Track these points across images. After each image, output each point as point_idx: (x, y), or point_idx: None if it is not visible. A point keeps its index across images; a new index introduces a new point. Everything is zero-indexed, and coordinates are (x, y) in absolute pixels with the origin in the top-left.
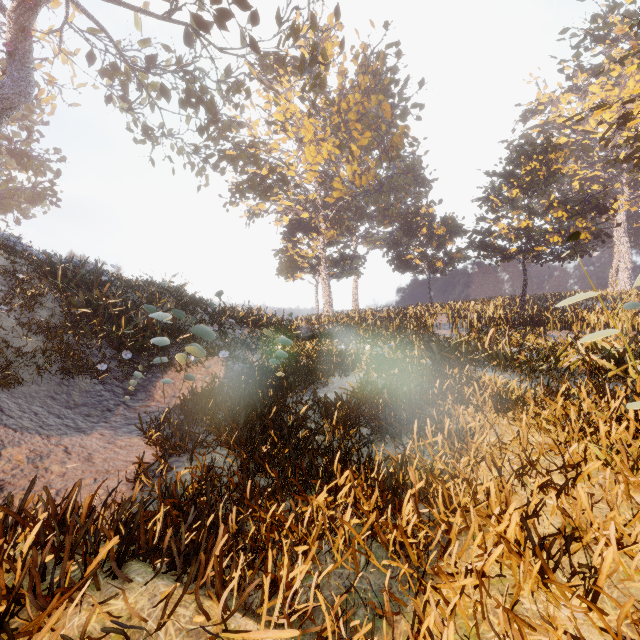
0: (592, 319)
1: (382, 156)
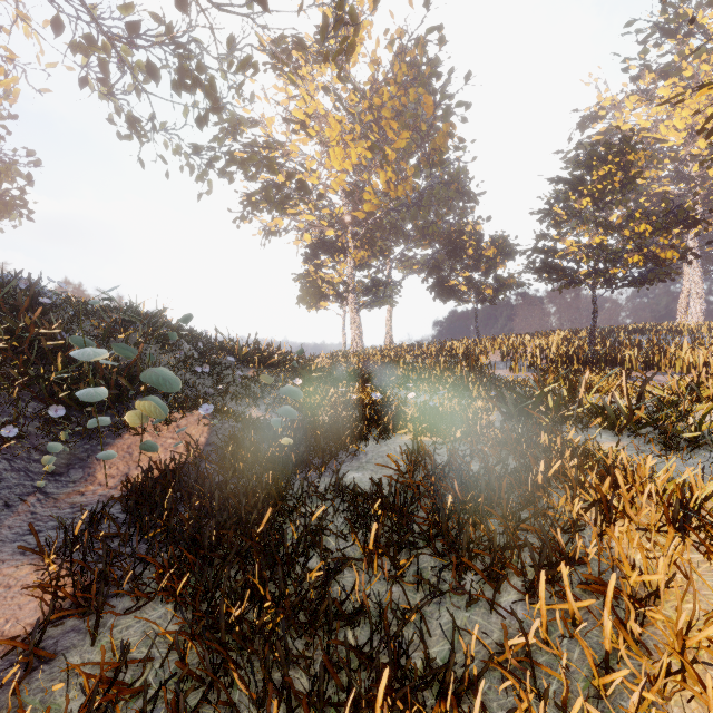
0: (686, 357)
1: (422, 162)
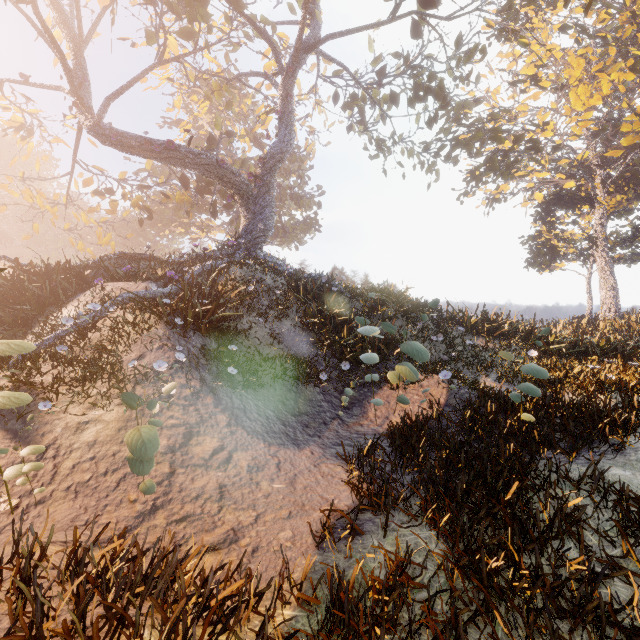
0: None
1: None
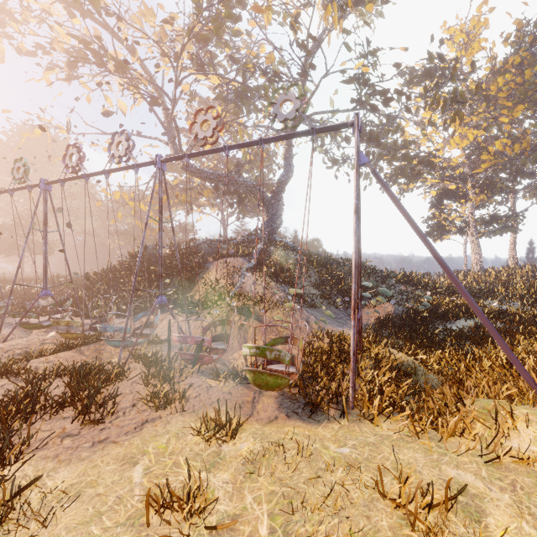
0: None
1: None
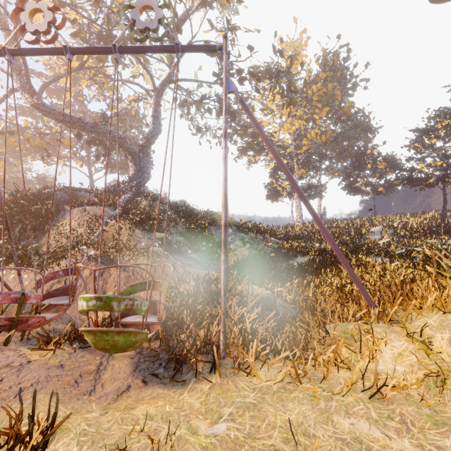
0: None
1: (336, 120)
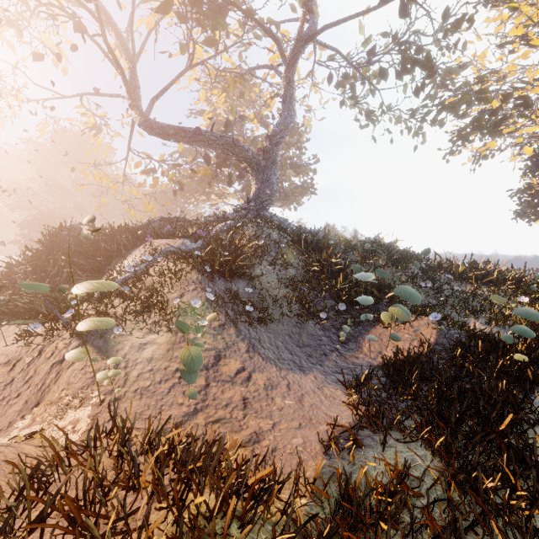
0: None
1: None
